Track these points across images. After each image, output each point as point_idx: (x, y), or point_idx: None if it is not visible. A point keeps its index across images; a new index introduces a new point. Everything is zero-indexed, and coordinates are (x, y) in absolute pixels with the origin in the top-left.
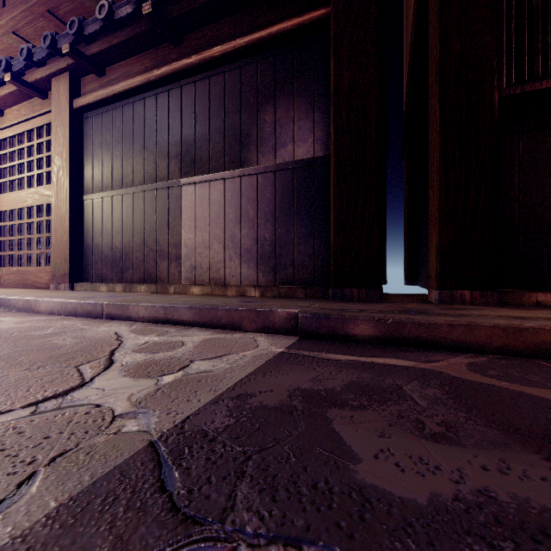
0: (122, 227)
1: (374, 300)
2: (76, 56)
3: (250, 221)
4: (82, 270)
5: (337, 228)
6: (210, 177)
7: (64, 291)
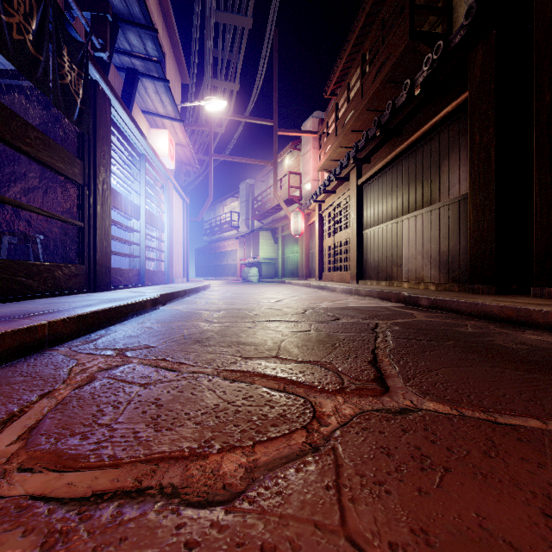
0: (378, 248)
1: (491, 293)
2: (356, 162)
3: (435, 240)
4: (362, 273)
5: (471, 243)
6: (415, 214)
7: (353, 284)
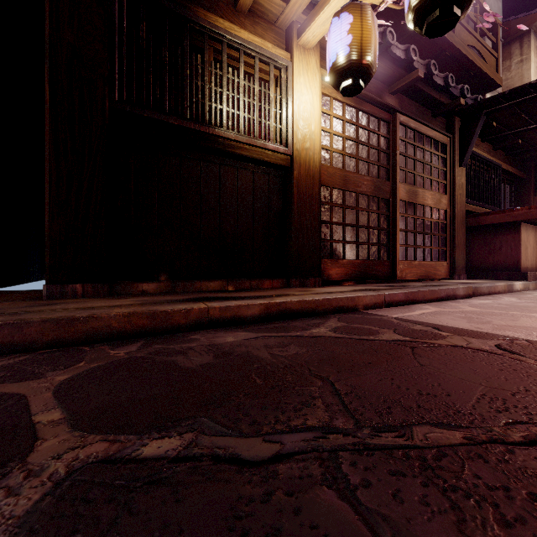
0: None
1: None
2: None
3: None
4: None
5: None
6: None
7: None
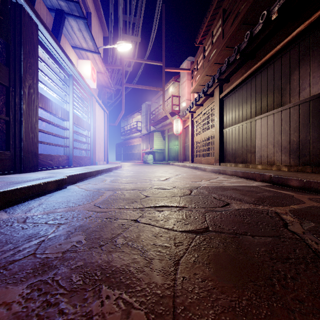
0: (235, 140)
1: None
2: (219, 81)
3: (285, 133)
4: (223, 158)
5: None
6: (267, 114)
7: (216, 165)
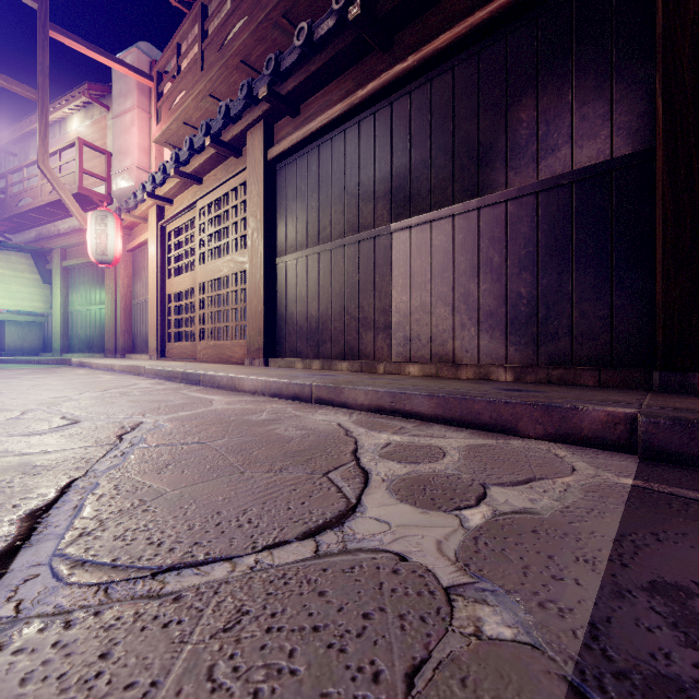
0: (318, 292)
1: None
2: (272, 99)
3: (493, 272)
4: (275, 344)
5: (672, 269)
6: (432, 216)
7: (259, 367)
